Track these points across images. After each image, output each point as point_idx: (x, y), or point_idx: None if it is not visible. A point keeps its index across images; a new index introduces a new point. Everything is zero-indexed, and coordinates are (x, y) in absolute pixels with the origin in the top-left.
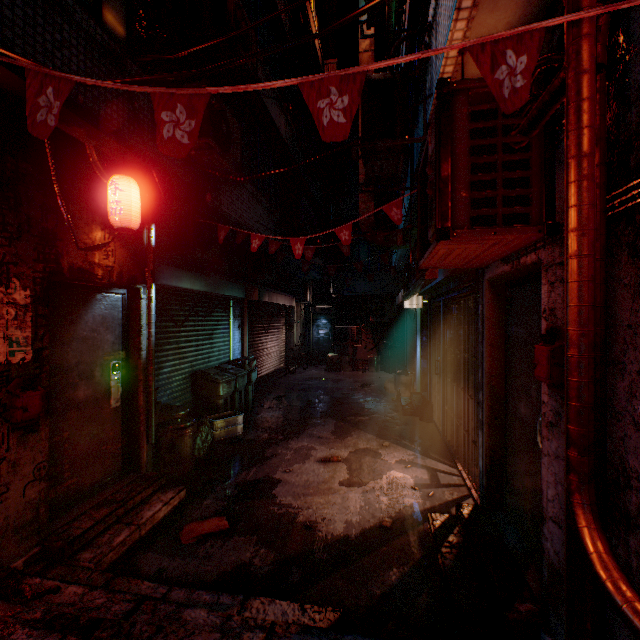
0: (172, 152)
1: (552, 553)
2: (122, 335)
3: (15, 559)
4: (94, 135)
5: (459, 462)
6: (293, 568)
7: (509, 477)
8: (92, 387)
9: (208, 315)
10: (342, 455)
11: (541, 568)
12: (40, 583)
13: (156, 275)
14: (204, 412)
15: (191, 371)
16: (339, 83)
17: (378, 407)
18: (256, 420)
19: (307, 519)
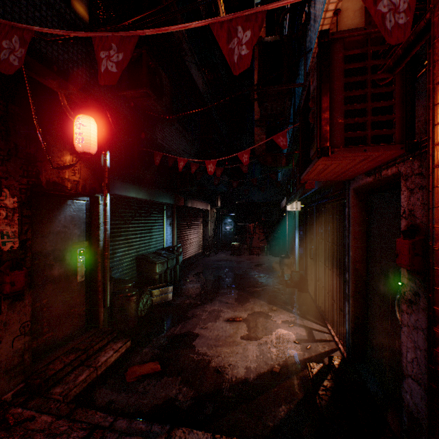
0: (108, 84)
1: (411, 404)
2: (86, 230)
3: (6, 392)
4: (64, 86)
5: (328, 323)
6: (207, 403)
7: (370, 338)
8: (64, 267)
9: (148, 216)
10: (243, 316)
11: (401, 414)
12: (21, 412)
13: (111, 187)
14: (145, 284)
15: (136, 255)
16: (243, 21)
17: (268, 281)
18: (182, 290)
19: (217, 365)
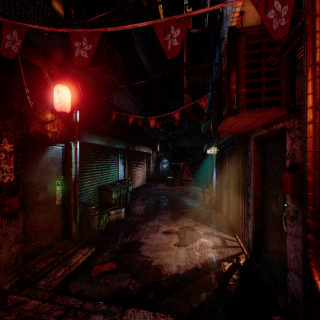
0: (81, 65)
1: (293, 289)
2: (62, 167)
3: (5, 284)
4: (46, 64)
5: (237, 234)
6: (149, 291)
7: (265, 244)
8: (46, 194)
9: (107, 157)
10: (175, 229)
11: (286, 296)
12: (16, 298)
13: (80, 137)
14: (104, 207)
15: (98, 186)
16: (175, 23)
17: (193, 204)
18: (131, 211)
19: (157, 264)
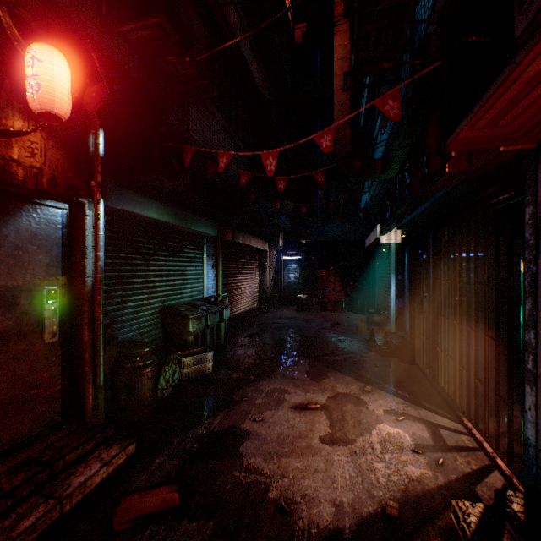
0: None
1: None
2: (61, 257)
3: None
4: None
5: (465, 416)
6: None
7: None
8: (15, 317)
9: (180, 251)
10: (320, 401)
11: None
12: None
13: (115, 198)
14: (171, 349)
15: (161, 306)
16: None
17: (352, 346)
18: (227, 358)
19: (282, 495)
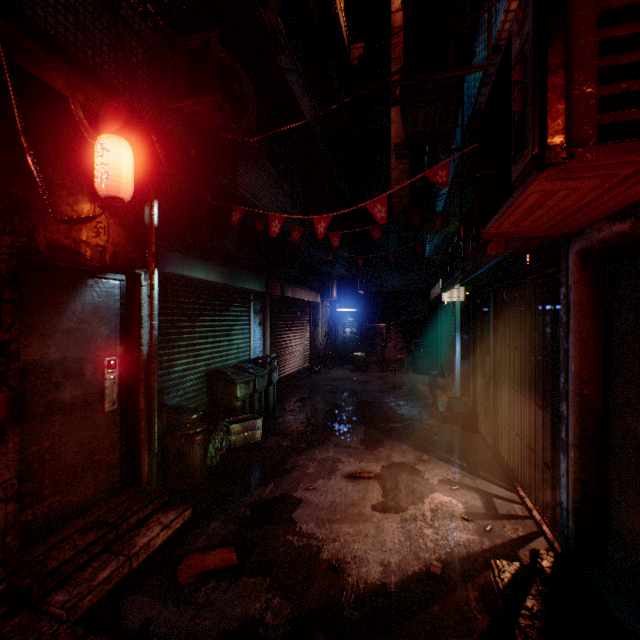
0: None
1: None
2: (119, 328)
3: None
4: (75, 83)
5: (519, 486)
6: (315, 632)
7: (613, 522)
8: (81, 387)
9: (226, 309)
10: (374, 470)
11: None
12: None
13: (164, 262)
14: (219, 415)
15: (207, 370)
16: None
17: (412, 413)
18: (277, 424)
19: (333, 556)
